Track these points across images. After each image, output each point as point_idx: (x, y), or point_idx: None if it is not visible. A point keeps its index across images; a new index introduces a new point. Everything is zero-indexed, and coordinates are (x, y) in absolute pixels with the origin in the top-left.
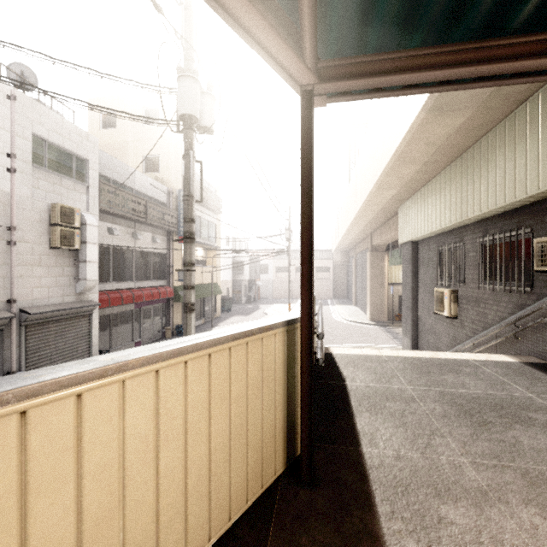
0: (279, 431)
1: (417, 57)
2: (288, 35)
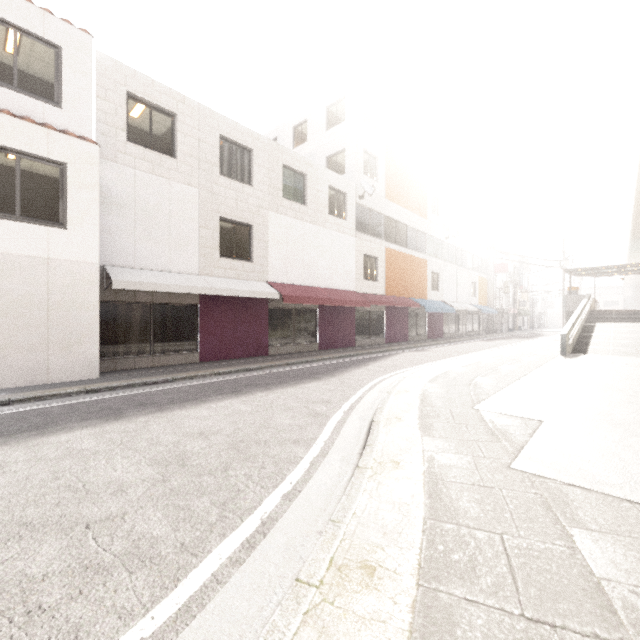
0: (591, 308)
1: (606, 275)
2: (592, 276)
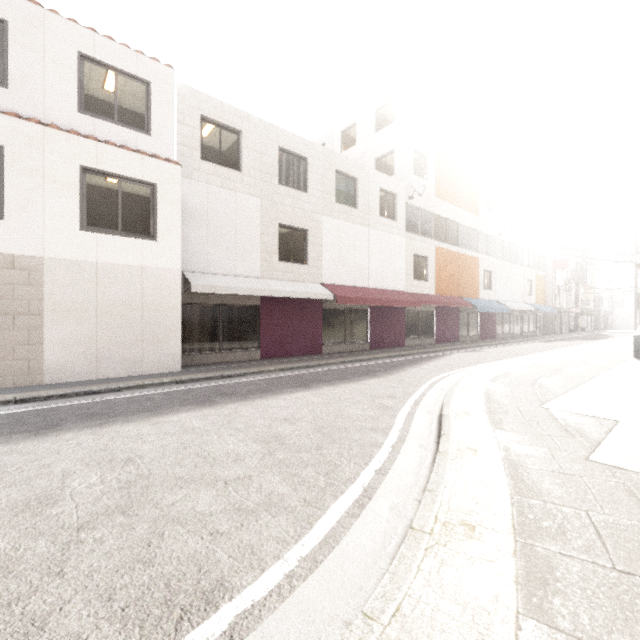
0: None
1: None
2: None
